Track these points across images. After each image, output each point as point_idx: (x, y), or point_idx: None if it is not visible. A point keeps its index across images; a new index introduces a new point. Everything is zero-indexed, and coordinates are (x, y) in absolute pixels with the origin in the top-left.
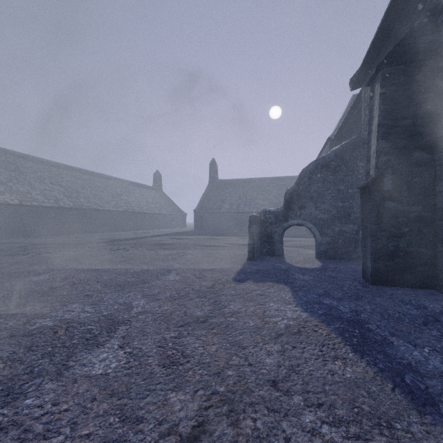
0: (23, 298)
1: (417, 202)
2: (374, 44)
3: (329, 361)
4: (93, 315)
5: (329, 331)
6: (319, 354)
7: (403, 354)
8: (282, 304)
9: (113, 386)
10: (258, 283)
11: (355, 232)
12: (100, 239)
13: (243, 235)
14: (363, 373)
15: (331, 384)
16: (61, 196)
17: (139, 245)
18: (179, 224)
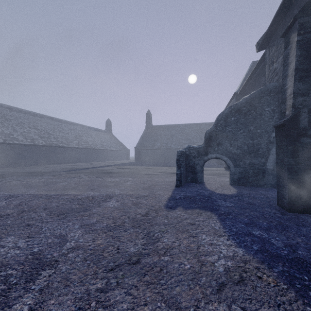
0: None
1: None
2: (281, 8)
3: None
4: (22, 252)
5: (275, 277)
6: None
7: None
8: (214, 237)
9: None
10: (187, 210)
11: (262, 164)
12: (63, 168)
13: (170, 165)
14: None
15: None
16: (36, 136)
17: (91, 173)
18: (124, 157)
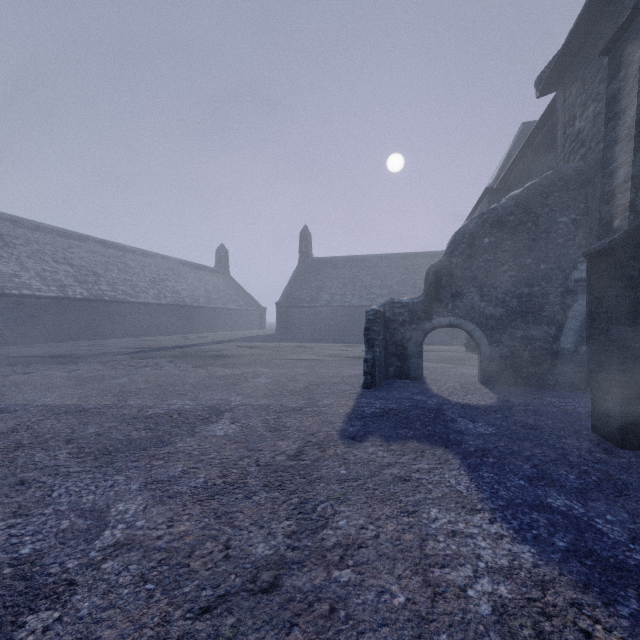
0: None
1: None
2: None
3: None
4: None
5: (627, 634)
6: None
7: None
8: (457, 513)
9: None
10: (391, 444)
11: (552, 338)
12: (125, 347)
13: (351, 341)
14: None
15: None
16: (69, 280)
17: (184, 358)
18: (255, 324)
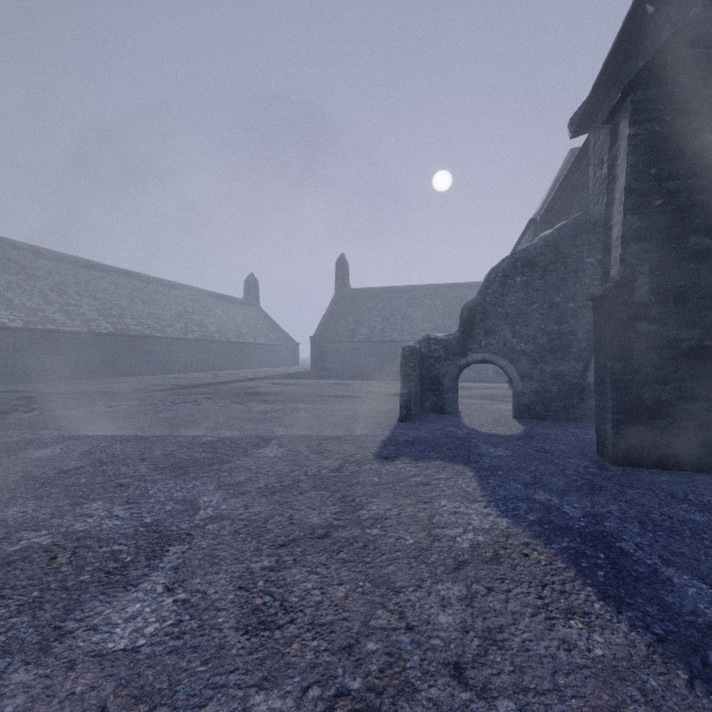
0: (8, 491)
1: (693, 323)
2: (612, 57)
3: (558, 620)
4: (125, 523)
5: (552, 555)
6: (538, 605)
7: (695, 603)
8: (462, 503)
9: (145, 678)
10: (419, 462)
11: (579, 374)
12: (156, 384)
13: (391, 379)
14: (627, 646)
15: (568, 672)
16: (93, 314)
17: (220, 395)
18: (287, 361)
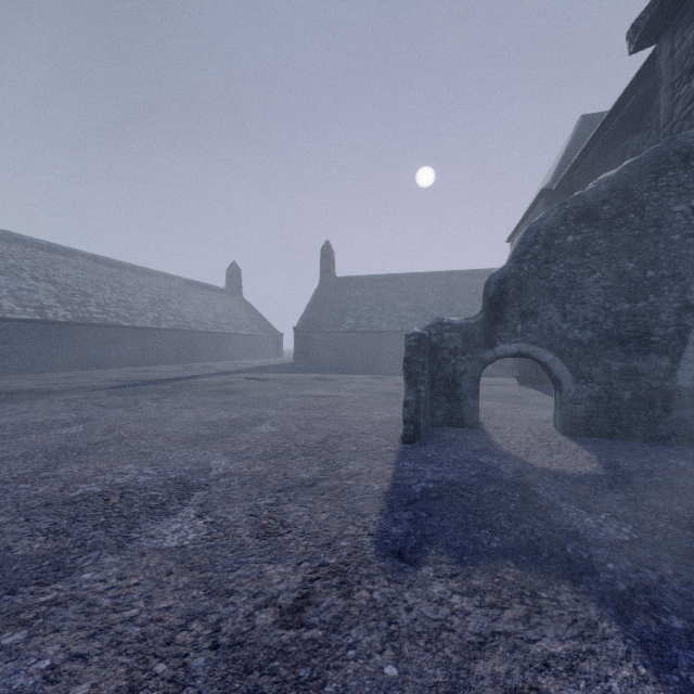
0: None
1: None
2: None
3: None
4: None
5: None
6: None
7: None
8: None
9: None
10: (471, 571)
11: (664, 373)
12: (110, 380)
13: (379, 372)
14: None
15: None
16: (50, 301)
17: (174, 395)
18: (270, 352)
